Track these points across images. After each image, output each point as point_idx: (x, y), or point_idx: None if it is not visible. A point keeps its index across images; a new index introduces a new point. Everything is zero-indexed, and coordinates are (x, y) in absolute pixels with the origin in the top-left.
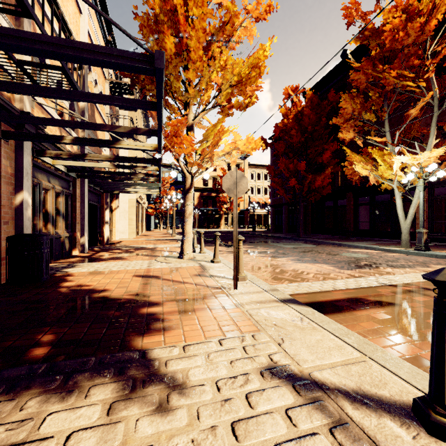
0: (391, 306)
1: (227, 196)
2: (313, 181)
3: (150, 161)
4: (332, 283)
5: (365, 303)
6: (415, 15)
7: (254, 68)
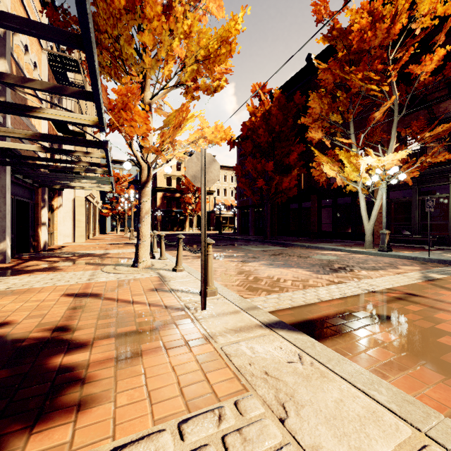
0: (390, 320)
1: (192, 197)
2: (281, 182)
3: (93, 143)
4: (315, 293)
5: (361, 318)
6: (380, 19)
7: (223, 43)
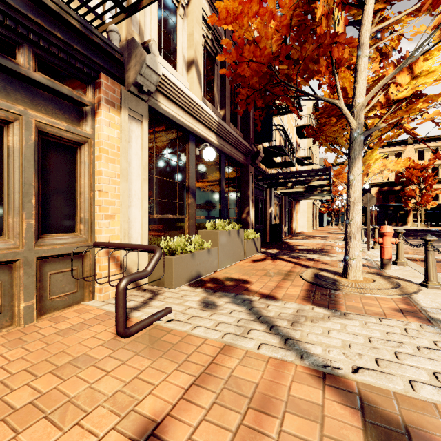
0: None
1: (416, 189)
2: None
3: (325, 186)
4: None
5: None
6: None
7: None
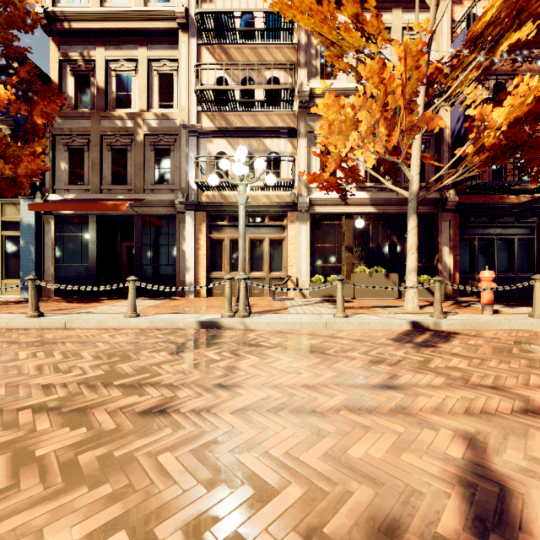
0: None
1: None
2: None
3: None
4: None
5: None
6: None
7: None
